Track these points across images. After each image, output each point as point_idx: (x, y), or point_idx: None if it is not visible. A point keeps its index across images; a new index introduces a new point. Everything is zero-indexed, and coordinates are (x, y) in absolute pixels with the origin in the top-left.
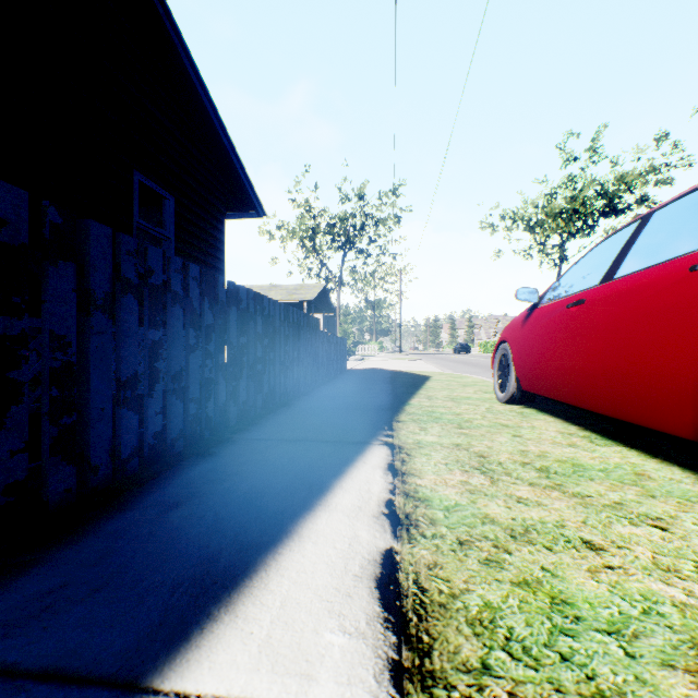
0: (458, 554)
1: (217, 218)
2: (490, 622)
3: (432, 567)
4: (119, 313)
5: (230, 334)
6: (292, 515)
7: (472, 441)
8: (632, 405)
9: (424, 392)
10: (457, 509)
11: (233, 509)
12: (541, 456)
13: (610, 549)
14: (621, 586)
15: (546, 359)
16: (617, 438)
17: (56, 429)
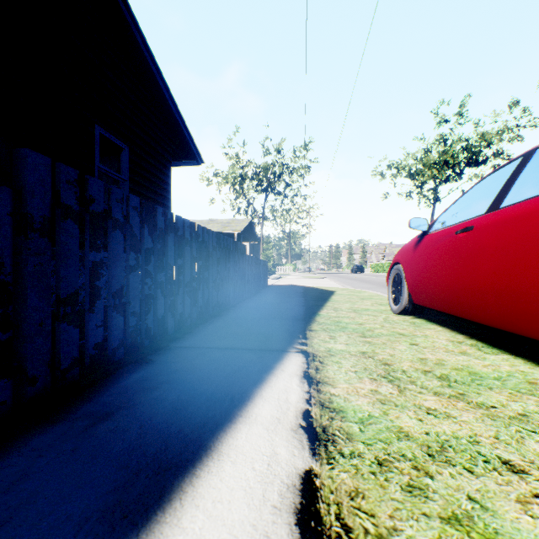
0: (379, 478)
1: (164, 165)
2: None
3: (354, 496)
4: (59, 236)
5: (168, 256)
6: (214, 428)
7: (376, 349)
8: (521, 319)
9: (331, 304)
10: (371, 422)
11: (158, 421)
12: (439, 364)
13: (532, 471)
14: None
15: (437, 278)
16: (501, 347)
17: None
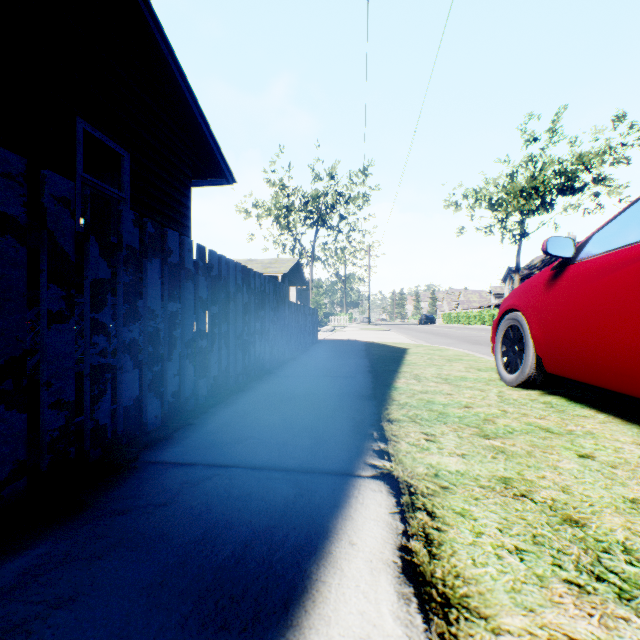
0: None
1: (182, 182)
2: None
3: None
4: None
5: (148, 297)
6: None
7: (524, 469)
8: None
9: (408, 369)
10: None
11: None
12: None
13: None
14: None
15: (605, 333)
16: None
17: None
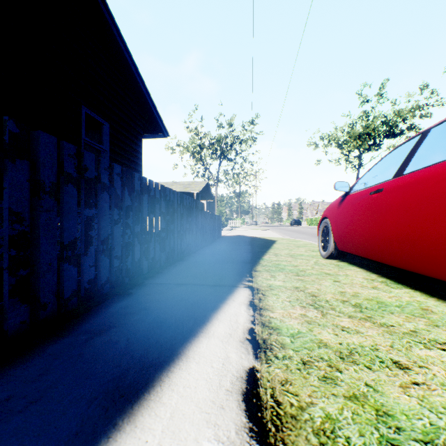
0: (303, 372)
1: (137, 138)
2: (331, 432)
3: (284, 383)
4: (62, 197)
5: (143, 212)
6: (182, 340)
7: (306, 284)
8: (417, 260)
9: (272, 251)
10: (299, 336)
11: (140, 336)
12: (354, 296)
13: (413, 368)
14: (427, 400)
15: (355, 229)
16: (405, 283)
17: (14, 278)
